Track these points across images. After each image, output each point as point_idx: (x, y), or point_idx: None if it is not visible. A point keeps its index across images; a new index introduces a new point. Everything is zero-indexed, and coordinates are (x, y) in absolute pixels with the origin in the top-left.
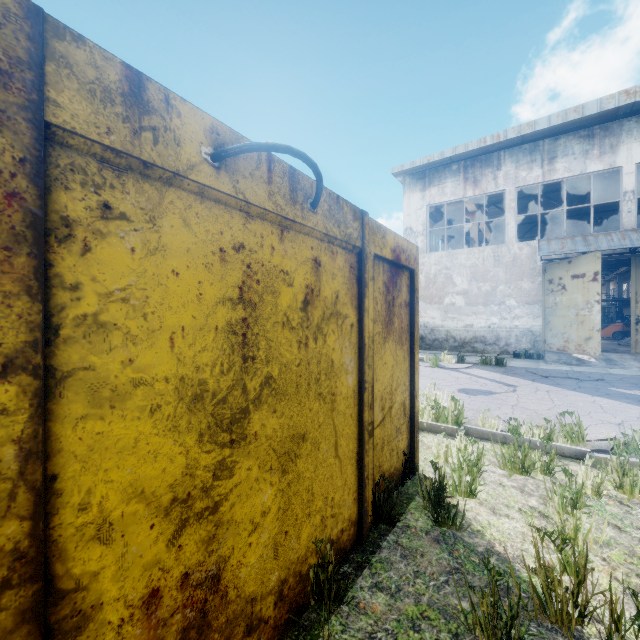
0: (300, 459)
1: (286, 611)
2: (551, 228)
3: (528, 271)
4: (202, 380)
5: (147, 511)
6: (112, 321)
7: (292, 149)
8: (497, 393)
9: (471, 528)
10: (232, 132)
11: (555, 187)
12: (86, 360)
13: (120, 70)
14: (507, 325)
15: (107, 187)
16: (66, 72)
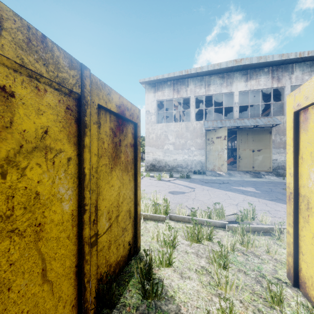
0: None
1: None
2: (208, 117)
3: (199, 134)
4: None
5: None
6: None
7: None
8: (186, 192)
9: (167, 295)
10: None
11: (210, 99)
12: None
13: None
14: (191, 159)
15: None
16: None
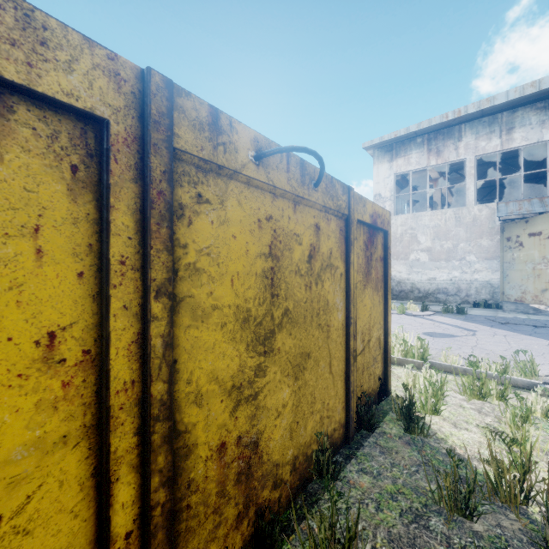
0: (306, 371)
1: (297, 479)
2: (510, 191)
3: (487, 230)
4: (248, 308)
5: (219, 391)
6: (202, 267)
7: (307, 149)
8: (458, 336)
9: (436, 436)
10: (266, 139)
11: (513, 154)
12: (190, 291)
13: (207, 109)
14: (467, 278)
15: (200, 183)
16: (182, 116)
